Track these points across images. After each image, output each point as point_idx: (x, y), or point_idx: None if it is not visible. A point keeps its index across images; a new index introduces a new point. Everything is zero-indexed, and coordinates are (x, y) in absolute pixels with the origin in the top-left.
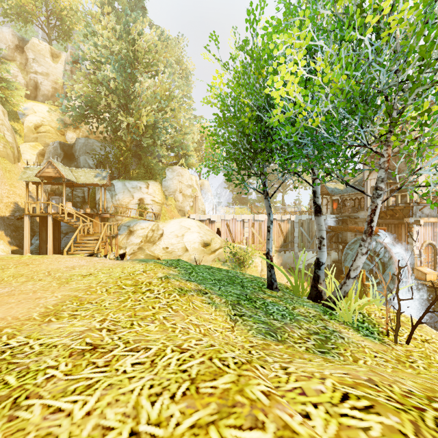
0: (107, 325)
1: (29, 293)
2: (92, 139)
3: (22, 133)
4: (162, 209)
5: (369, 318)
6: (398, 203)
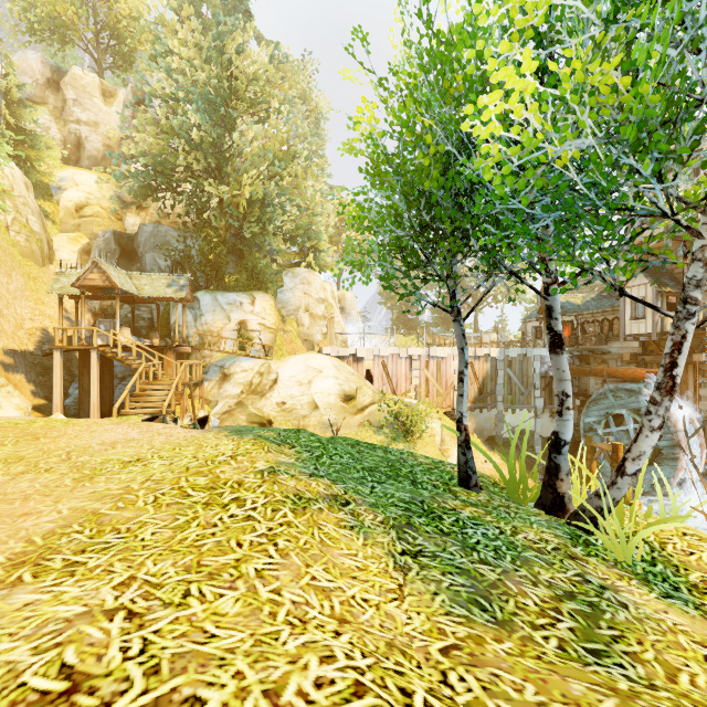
0: (130, 598)
1: (16, 500)
2: (164, 226)
3: (56, 219)
4: (277, 338)
5: (663, 553)
6: None
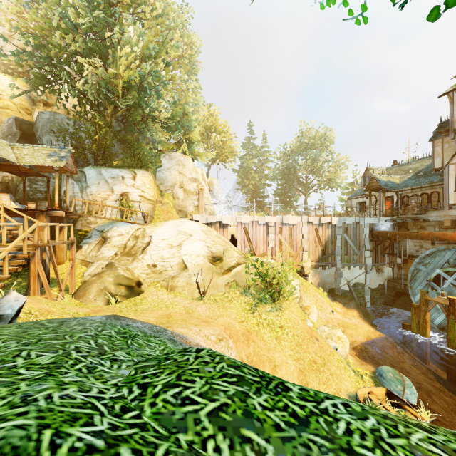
0: None
1: None
2: (60, 115)
3: None
4: (155, 208)
5: None
6: None
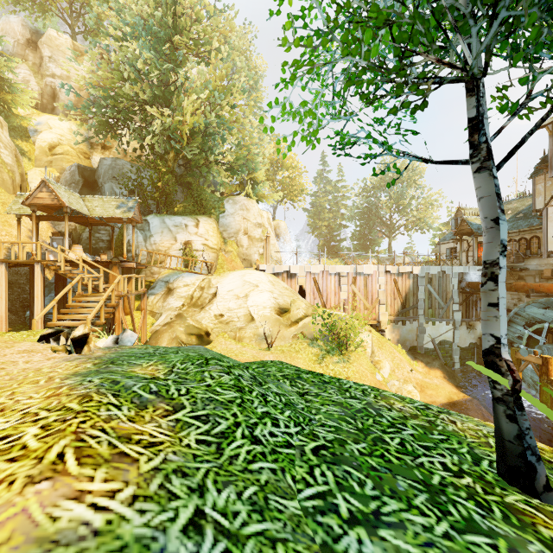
0: None
1: None
2: (121, 160)
3: (32, 156)
4: (219, 257)
5: None
6: None
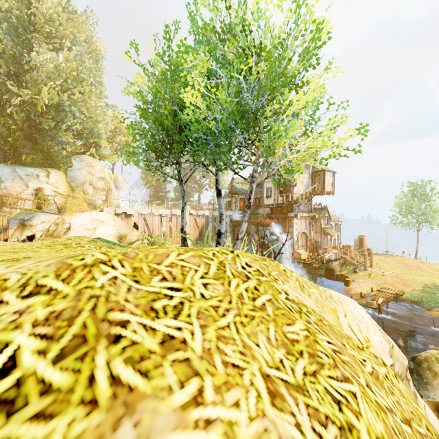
0: None
1: None
2: None
3: None
4: (67, 201)
5: None
6: (284, 201)
